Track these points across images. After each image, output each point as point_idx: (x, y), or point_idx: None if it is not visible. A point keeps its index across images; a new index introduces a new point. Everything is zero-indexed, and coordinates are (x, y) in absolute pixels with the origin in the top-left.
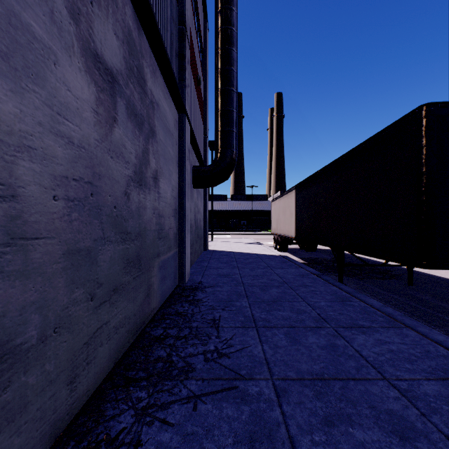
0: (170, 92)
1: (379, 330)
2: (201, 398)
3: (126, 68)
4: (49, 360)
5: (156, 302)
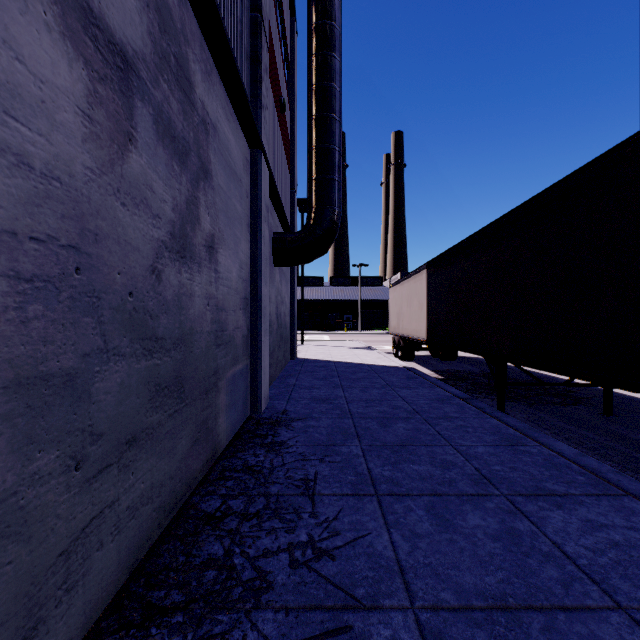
0: (237, 112)
1: (585, 501)
2: None
3: (154, 53)
4: None
5: (212, 449)
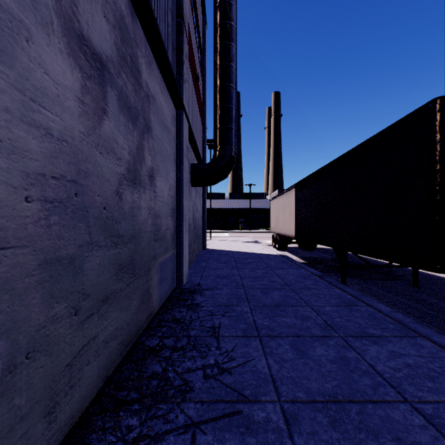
0: (167, 86)
1: (392, 340)
2: (200, 426)
3: (118, 56)
4: (19, 392)
5: (152, 308)
